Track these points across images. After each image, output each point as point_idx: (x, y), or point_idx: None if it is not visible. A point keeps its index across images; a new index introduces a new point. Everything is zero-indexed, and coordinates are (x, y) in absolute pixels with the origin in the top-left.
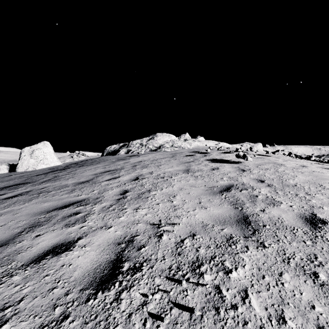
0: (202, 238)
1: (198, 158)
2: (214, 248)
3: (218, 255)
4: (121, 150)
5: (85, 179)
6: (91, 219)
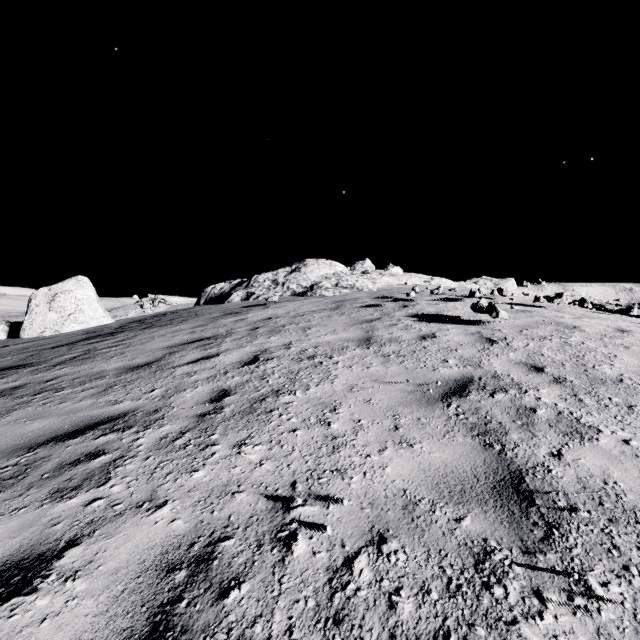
0: (405, 554)
1: (391, 312)
2: (442, 596)
3: (454, 628)
4: (233, 294)
5: (145, 358)
6: (122, 476)
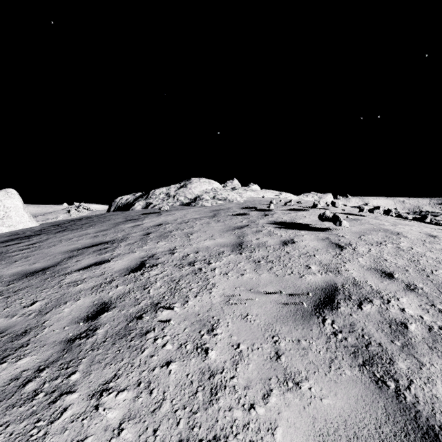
0: None
1: (256, 220)
2: None
3: None
4: (136, 204)
5: (44, 262)
6: None
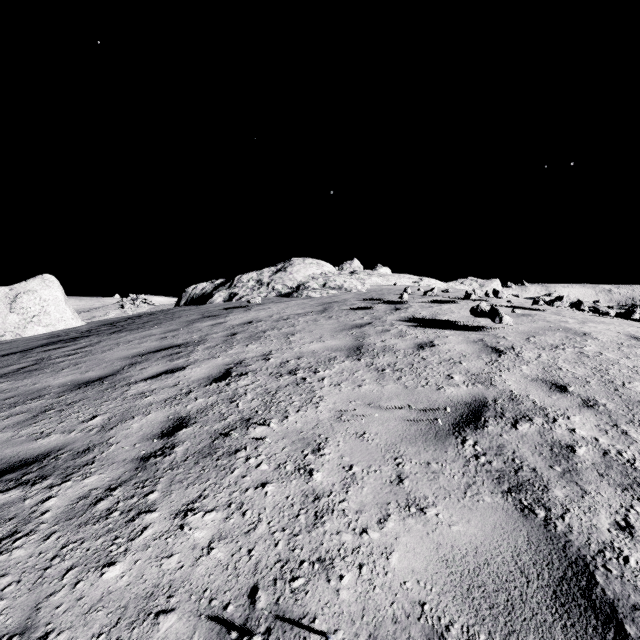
0: None
1: (382, 315)
2: None
3: None
4: (215, 295)
5: (100, 371)
6: None
